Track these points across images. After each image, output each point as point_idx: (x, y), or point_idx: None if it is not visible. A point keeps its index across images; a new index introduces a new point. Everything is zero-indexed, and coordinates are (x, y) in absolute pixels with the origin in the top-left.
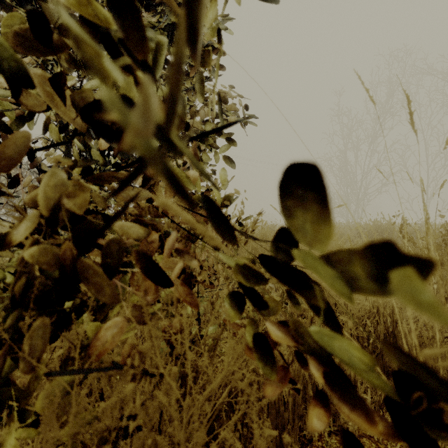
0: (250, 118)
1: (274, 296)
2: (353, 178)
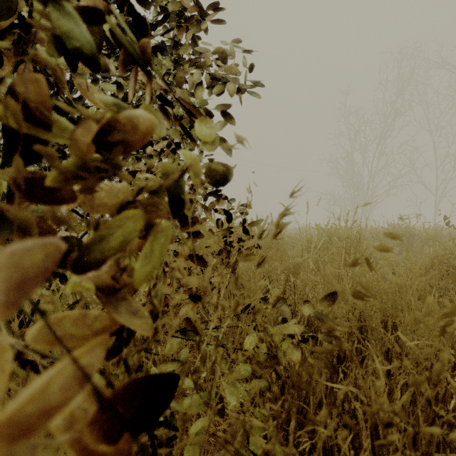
0: (259, 84)
1: (294, 329)
2: (359, 181)
